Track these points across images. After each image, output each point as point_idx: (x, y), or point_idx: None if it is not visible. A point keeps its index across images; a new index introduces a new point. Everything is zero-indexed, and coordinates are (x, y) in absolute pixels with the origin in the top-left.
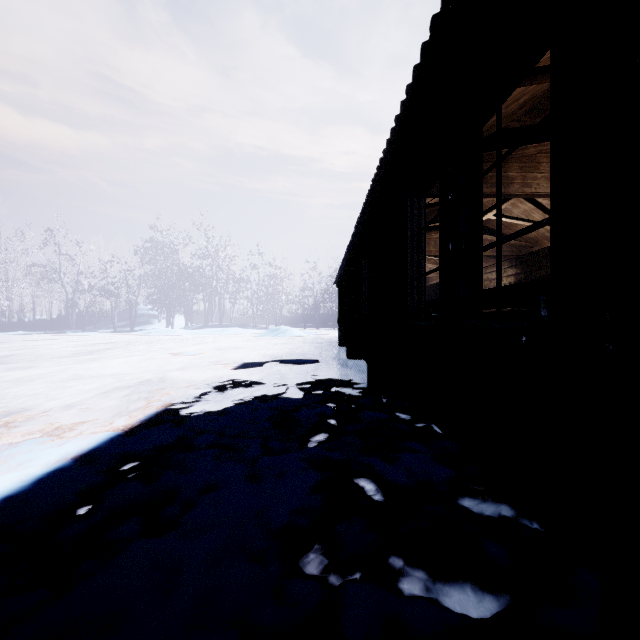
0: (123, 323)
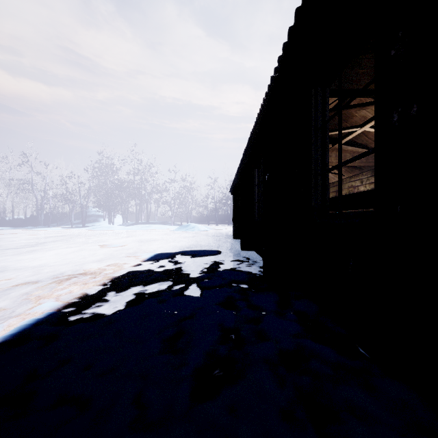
0: (78, 221)
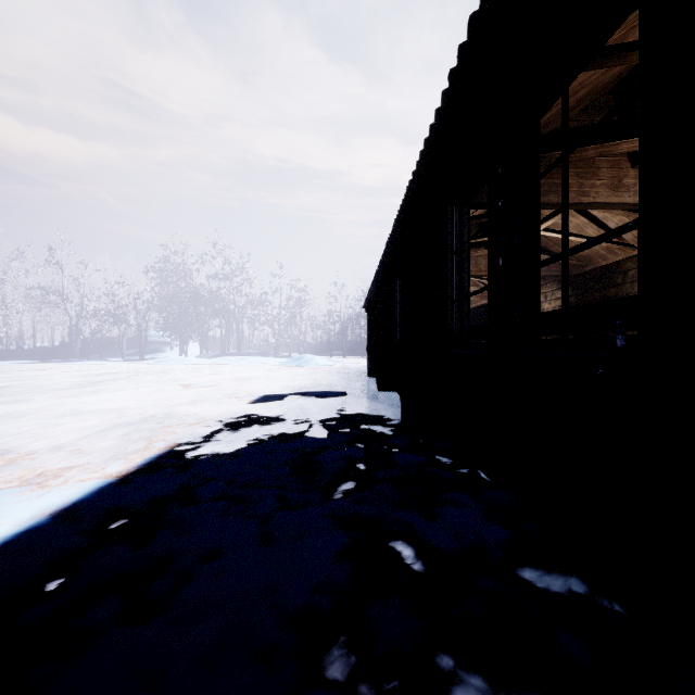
0: (132, 351)
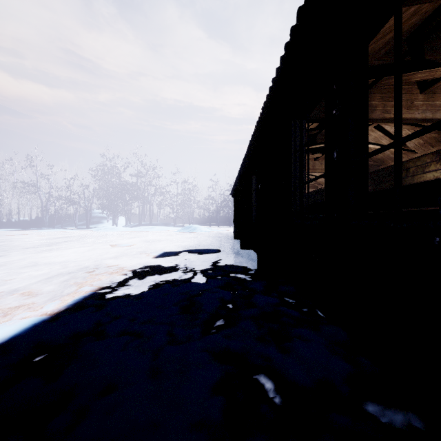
0: (82, 222)
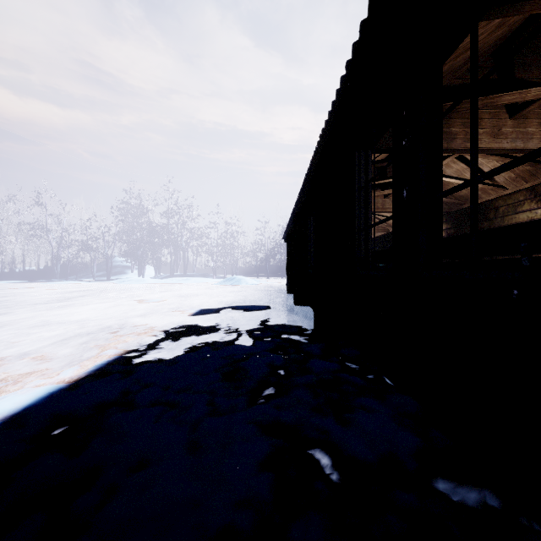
0: (101, 273)
